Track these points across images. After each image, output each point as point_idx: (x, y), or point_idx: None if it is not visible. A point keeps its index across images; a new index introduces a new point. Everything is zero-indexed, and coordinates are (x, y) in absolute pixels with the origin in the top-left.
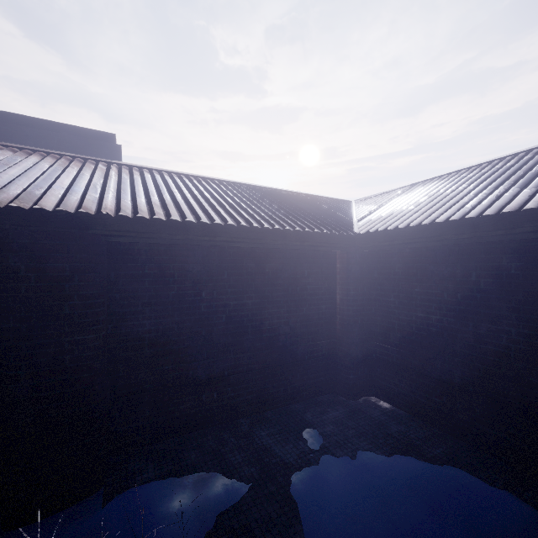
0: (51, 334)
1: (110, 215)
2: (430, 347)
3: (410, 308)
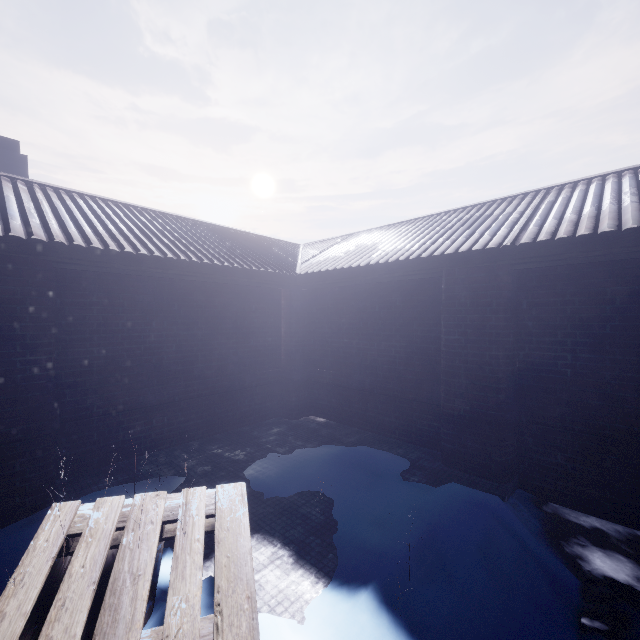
0: (2, 353)
1: (62, 243)
2: (352, 365)
3: (339, 336)
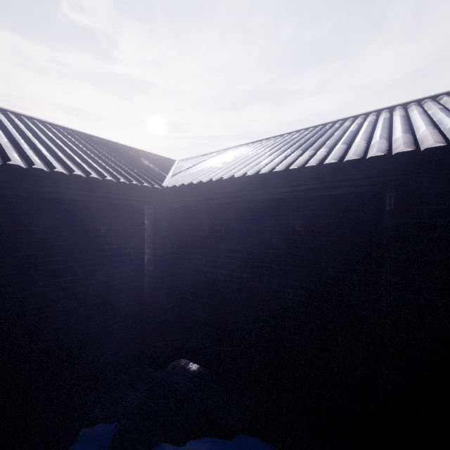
0: None
1: None
2: (233, 304)
3: (216, 265)
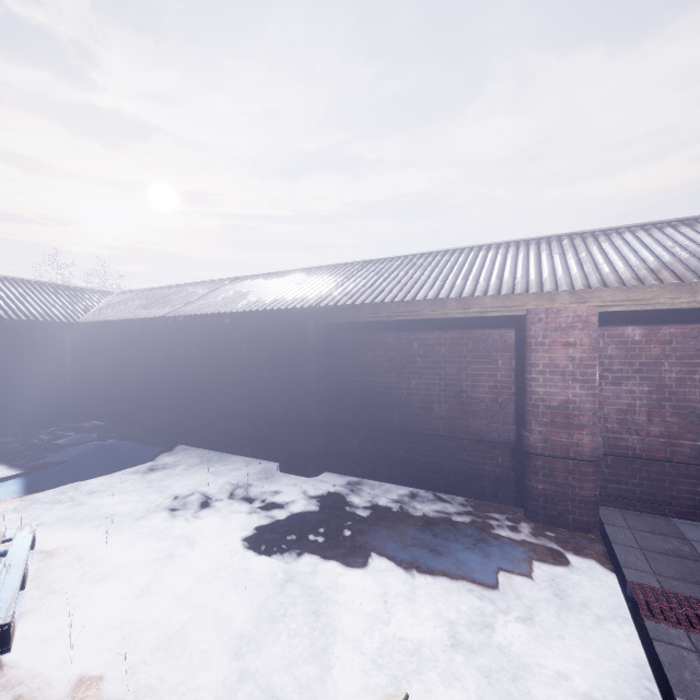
0: None
1: None
2: (115, 384)
3: (109, 365)
